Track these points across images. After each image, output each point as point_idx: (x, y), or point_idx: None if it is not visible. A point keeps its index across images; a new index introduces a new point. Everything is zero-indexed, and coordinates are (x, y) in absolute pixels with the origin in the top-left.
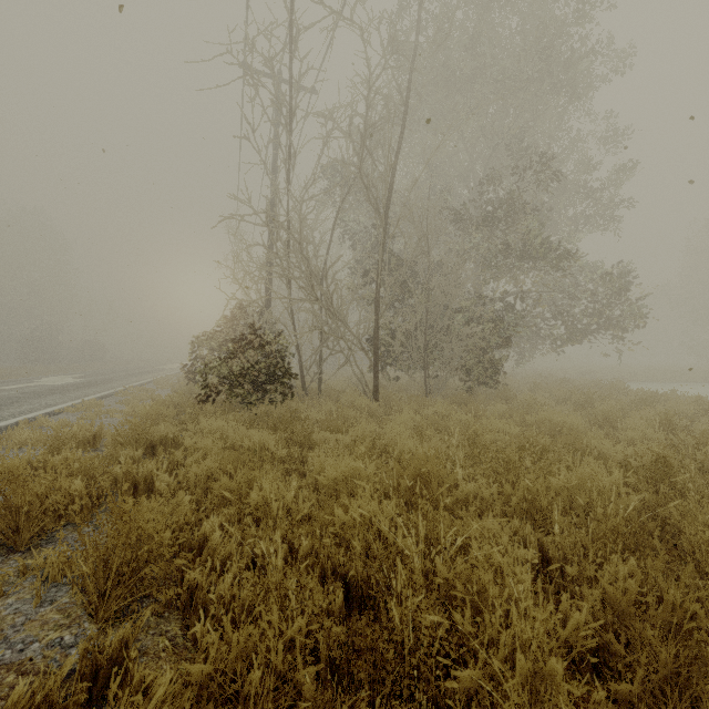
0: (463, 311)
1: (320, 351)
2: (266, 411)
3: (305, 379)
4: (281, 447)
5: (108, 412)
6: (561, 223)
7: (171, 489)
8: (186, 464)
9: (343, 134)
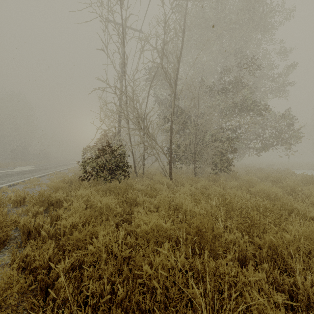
0: (213, 135)
1: (143, 155)
2: (114, 185)
3: (137, 168)
4: (119, 205)
5: (39, 184)
6: (258, 94)
7: (51, 234)
8: (64, 217)
9: (154, 48)
